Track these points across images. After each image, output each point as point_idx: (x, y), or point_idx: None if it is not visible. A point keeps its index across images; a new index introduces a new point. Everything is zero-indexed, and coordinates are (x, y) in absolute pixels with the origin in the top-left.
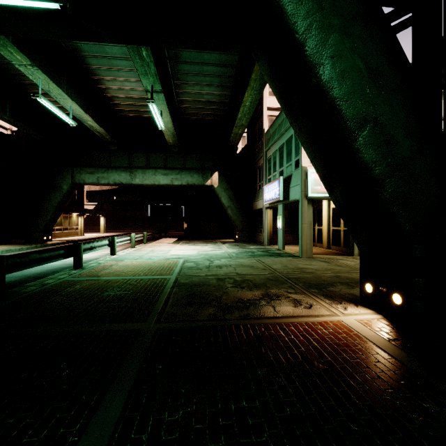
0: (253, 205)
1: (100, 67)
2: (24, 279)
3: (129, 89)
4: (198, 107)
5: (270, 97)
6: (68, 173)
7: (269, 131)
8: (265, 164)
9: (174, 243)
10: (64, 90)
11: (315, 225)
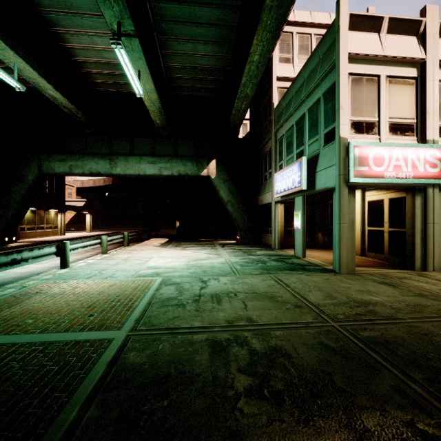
0: (257, 199)
1: (55, 10)
2: None
3: (101, 49)
4: (191, 78)
5: (281, 64)
6: (34, 161)
7: (280, 104)
8: (275, 148)
9: (161, 246)
10: (3, 39)
11: None
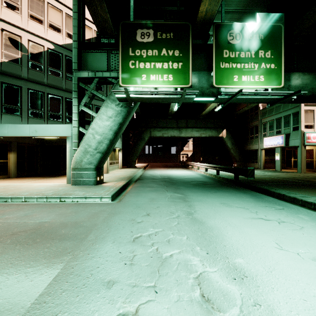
0: (245, 147)
1: None
2: (209, 178)
3: None
4: None
5: None
6: (148, 131)
7: (265, 109)
8: (261, 126)
9: None
10: None
11: (291, 158)
